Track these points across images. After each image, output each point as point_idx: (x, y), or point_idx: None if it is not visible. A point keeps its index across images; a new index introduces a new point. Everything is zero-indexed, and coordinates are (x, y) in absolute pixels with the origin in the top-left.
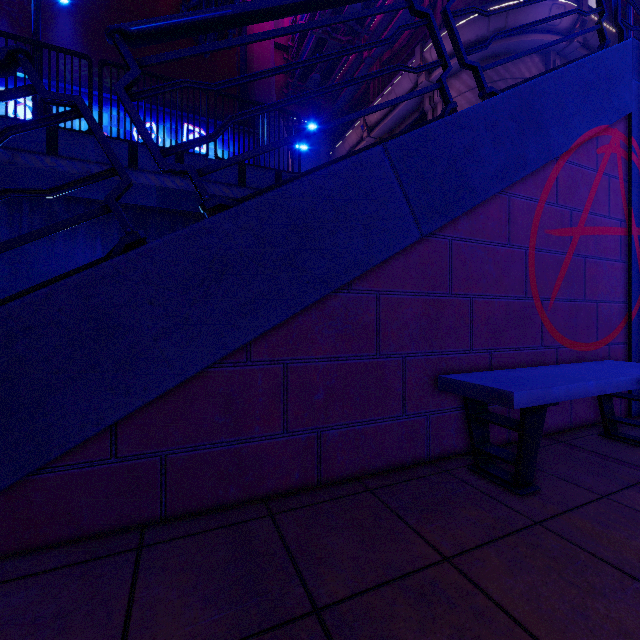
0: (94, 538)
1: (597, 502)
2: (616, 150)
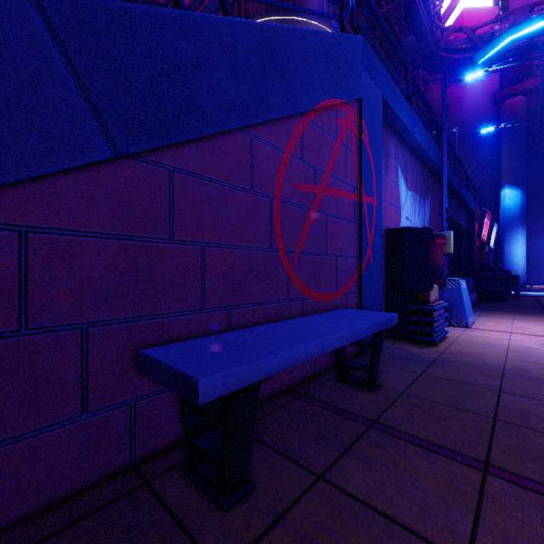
0: None
1: (310, 492)
2: (351, 126)
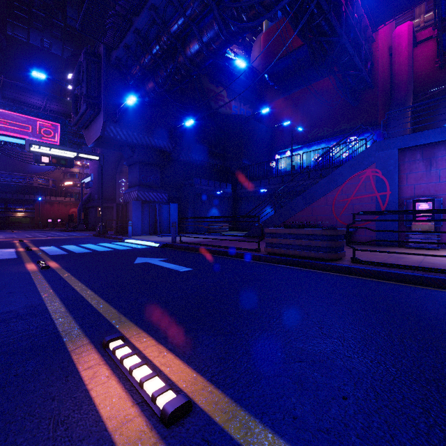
0: None
1: None
2: (369, 174)
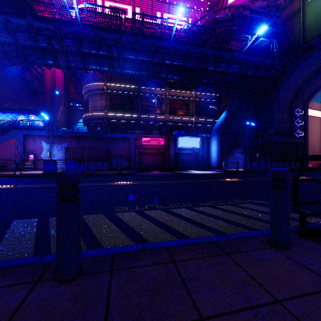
0: None
1: None
2: (13, 142)
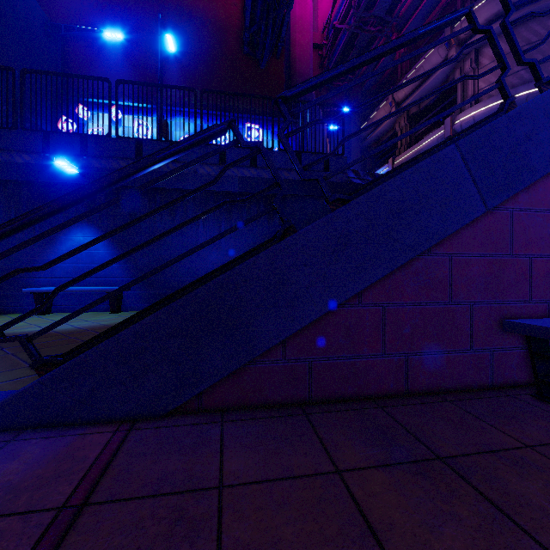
0: (275, 406)
1: None
2: None
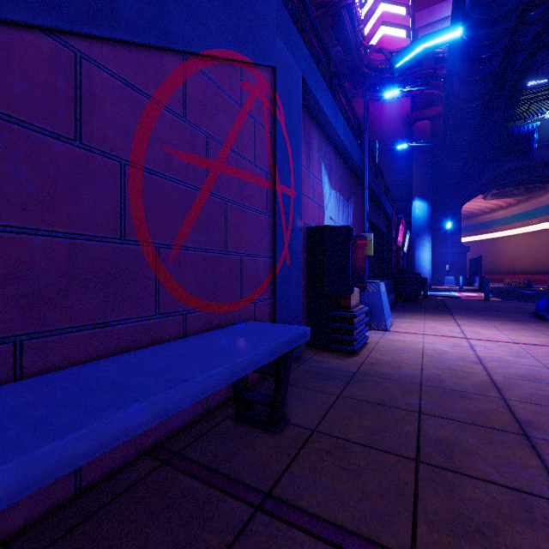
0: None
1: None
2: (262, 97)
